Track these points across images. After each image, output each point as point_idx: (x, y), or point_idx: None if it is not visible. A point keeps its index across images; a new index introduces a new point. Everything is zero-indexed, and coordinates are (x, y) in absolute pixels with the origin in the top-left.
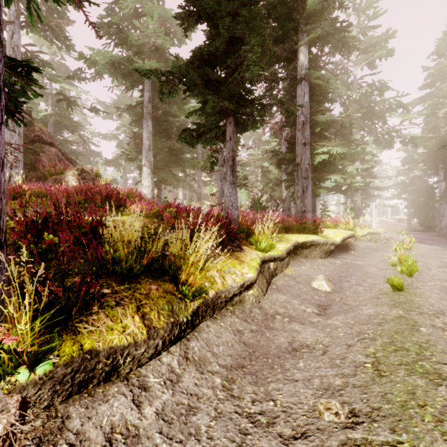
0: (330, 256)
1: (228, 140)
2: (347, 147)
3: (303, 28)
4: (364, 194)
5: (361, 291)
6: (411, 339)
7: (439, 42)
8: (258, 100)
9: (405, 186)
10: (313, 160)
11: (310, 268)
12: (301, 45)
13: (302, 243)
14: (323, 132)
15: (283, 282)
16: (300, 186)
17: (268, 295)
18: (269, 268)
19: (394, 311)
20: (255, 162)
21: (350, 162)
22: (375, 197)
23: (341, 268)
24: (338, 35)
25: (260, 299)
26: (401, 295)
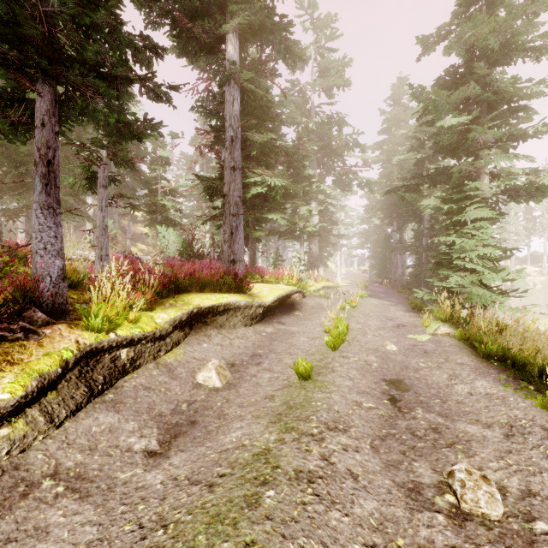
0: (261, 322)
1: (37, 126)
2: (299, 182)
3: (229, 7)
4: (325, 242)
5: (264, 382)
6: (221, 546)
7: (394, 88)
8: (95, 61)
9: (367, 235)
10: (253, 194)
11: (216, 345)
12: (229, 32)
13: (210, 308)
14: (262, 157)
15: (142, 381)
16: (228, 225)
17: (73, 422)
18: (115, 360)
19: (265, 436)
20: (201, 194)
21: (303, 202)
22: (340, 246)
23: (266, 340)
24: (278, 34)
25: (29, 443)
26: (305, 388)
